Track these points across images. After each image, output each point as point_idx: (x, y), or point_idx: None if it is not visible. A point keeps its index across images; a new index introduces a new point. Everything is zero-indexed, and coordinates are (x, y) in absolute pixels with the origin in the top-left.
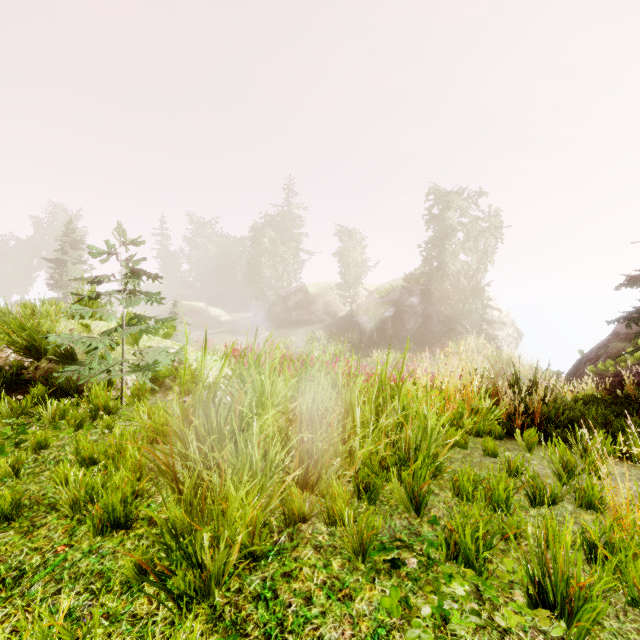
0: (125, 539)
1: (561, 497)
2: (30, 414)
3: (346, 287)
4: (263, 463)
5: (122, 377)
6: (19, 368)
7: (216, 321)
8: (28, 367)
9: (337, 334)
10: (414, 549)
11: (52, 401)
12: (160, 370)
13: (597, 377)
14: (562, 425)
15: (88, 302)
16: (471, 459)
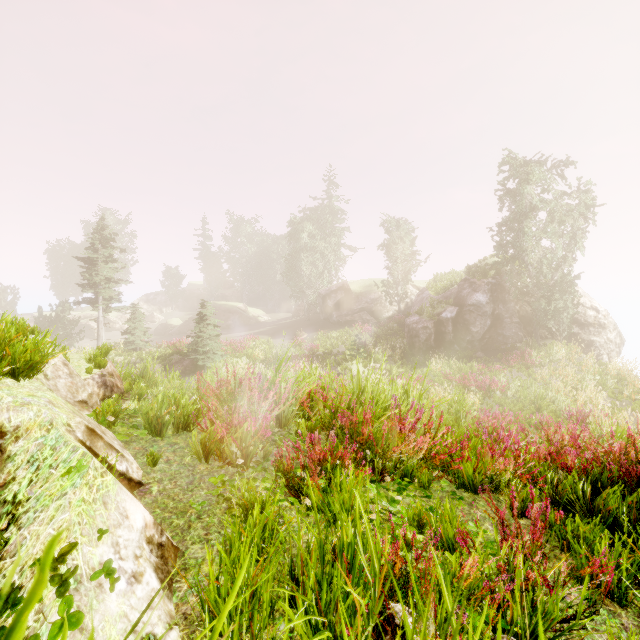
0: None
1: None
2: None
3: (393, 284)
4: None
5: None
6: None
7: (255, 322)
8: None
9: (384, 337)
10: None
11: None
12: None
13: None
14: None
15: None
16: None
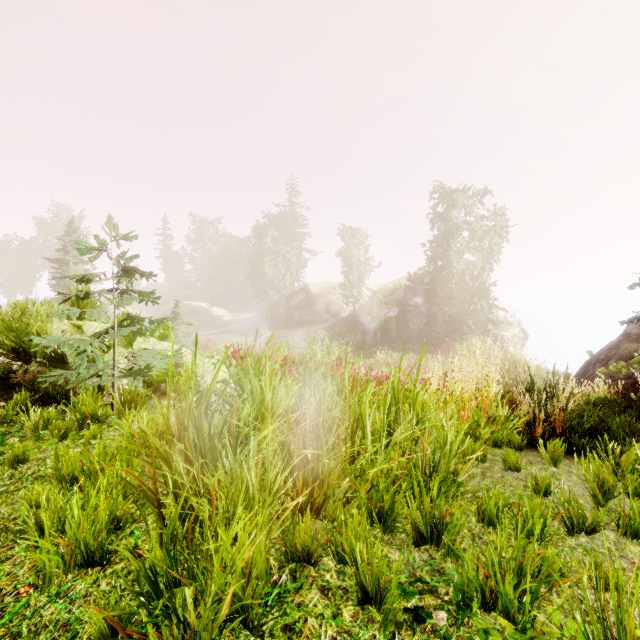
0: (100, 577)
1: (604, 525)
2: (13, 422)
3: (349, 287)
4: (263, 480)
5: (113, 382)
6: (6, 372)
7: (219, 321)
8: (17, 370)
9: (340, 334)
10: (439, 594)
11: (35, 409)
12: (155, 374)
13: (609, 379)
14: (586, 434)
15: (82, 302)
16: (491, 474)
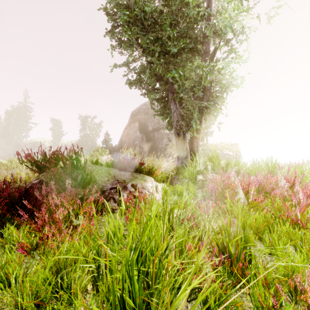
0: None
1: None
2: None
3: (54, 142)
4: None
5: None
6: None
7: None
8: None
9: None
10: None
11: None
12: None
13: None
14: None
15: None
16: None
